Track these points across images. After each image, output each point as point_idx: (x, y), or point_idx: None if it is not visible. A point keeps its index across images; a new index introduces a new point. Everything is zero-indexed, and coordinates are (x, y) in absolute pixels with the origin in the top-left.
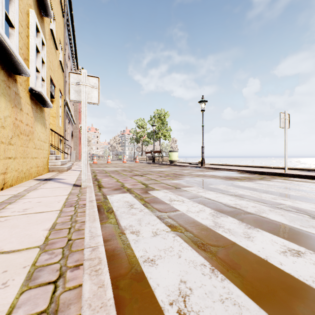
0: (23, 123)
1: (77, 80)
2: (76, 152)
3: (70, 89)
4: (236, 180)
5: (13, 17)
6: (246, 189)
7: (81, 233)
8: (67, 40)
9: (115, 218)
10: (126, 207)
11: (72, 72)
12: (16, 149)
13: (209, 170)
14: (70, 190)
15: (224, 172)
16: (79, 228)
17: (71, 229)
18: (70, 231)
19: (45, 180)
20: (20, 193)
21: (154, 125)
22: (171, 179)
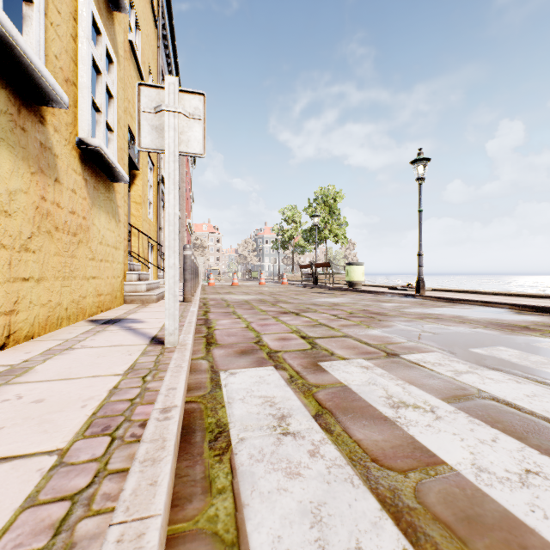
0: (63, 209)
1: (156, 102)
2: (181, 267)
3: (141, 124)
4: (530, 333)
5: None
6: None
7: None
8: (165, 73)
9: (233, 490)
10: (267, 427)
11: (146, 83)
12: (43, 262)
13: (439, 303)
14: (137, 355)
15: (477, 308)
16: None
17: None
18: None
19: (105, 323)
20: (27, 362)
21: (316, 215)
22: (363, 326)
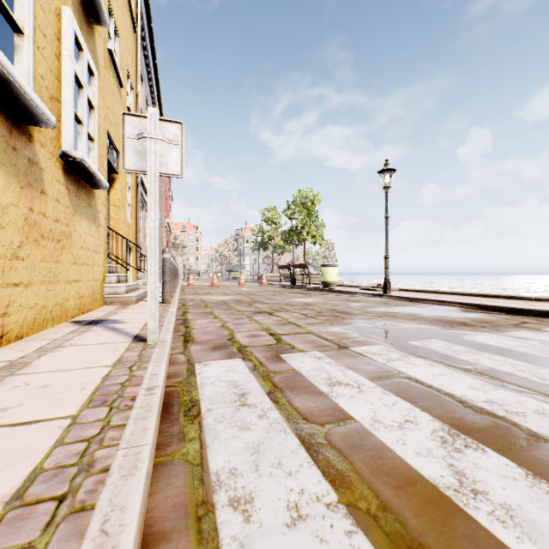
0: (49, 218)
1: (138, 129)
2: (160, 267)
3: (125, 148)
4: (464, 328)
5: (21, 14)
6: (497, 354)
7: (82, 525)
8: (144, 74)
9: (200, 438)
10: (229, 401)
11: (129, 113)
12: (31, 268)
13: (401, 302)
14: (123, 351)
15: (432, 306)
16: (86, 501)
17: (62, 504)
18: (55, 514)
19: (88, 324)
20: (24, 358)
21: (294, 217)
22: (326, 324)
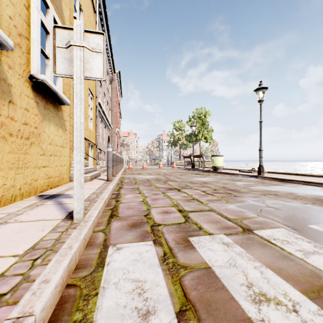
0: (17, 122)
1: (67, 40)
2: None
3: (56, 56)
4: None
5: None
6: None
7: None
8: None
9: None
10: None
11: (59, 25)
12: None
13: (274, 182)
14: (47, 231)
15: (301, 186)
16: None
17: None
18: None
19: (47, 198)
20: None
21: (193, 125)
22: (223, 201)
